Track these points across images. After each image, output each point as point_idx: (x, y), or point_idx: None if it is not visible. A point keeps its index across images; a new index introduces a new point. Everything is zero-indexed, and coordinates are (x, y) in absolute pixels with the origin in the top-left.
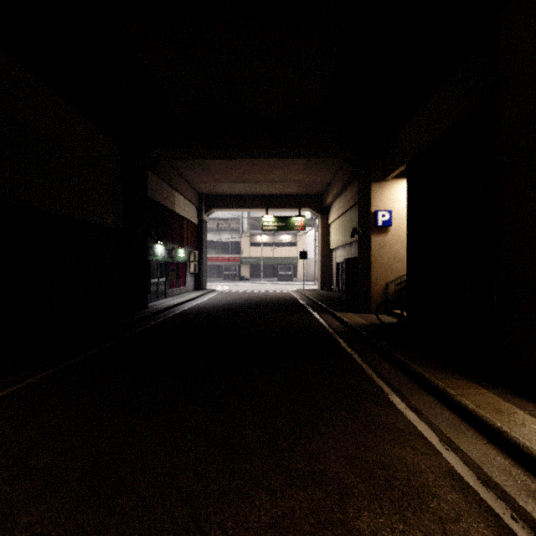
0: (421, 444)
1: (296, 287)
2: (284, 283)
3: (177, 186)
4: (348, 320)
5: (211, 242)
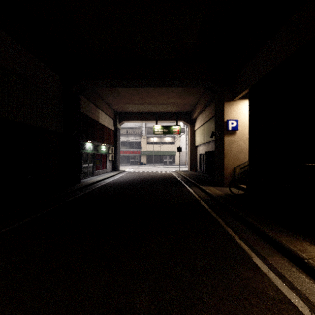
0: (295, 314)
1: (174, 169)
2: (167, 166)
3: (101, 106)
4: (210, 191)
5: (123, 142)
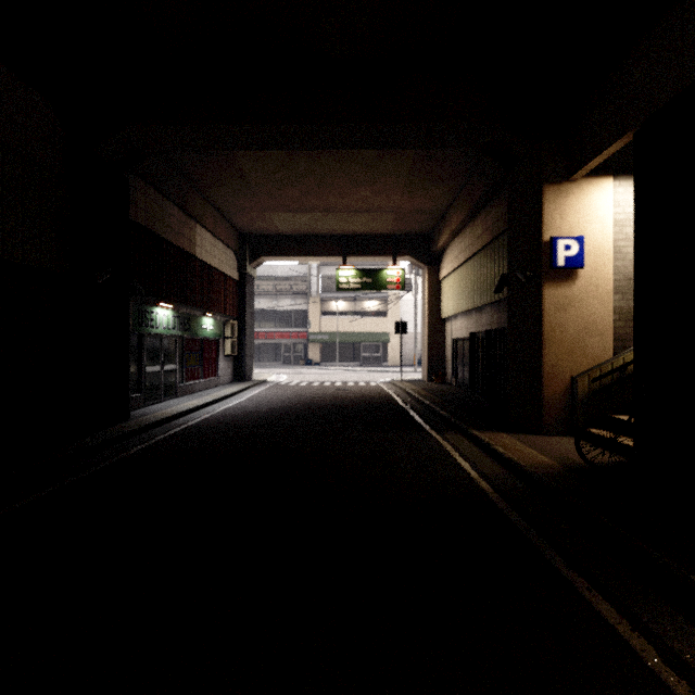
0: None
1: (388, 376)
2: (370, 369)
3: (199, 214)
4: (510, 454)
5: (265, 311)
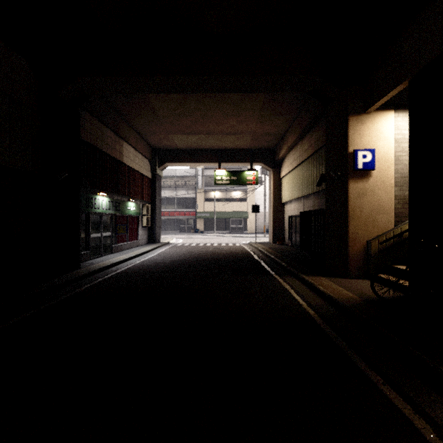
0: None
1: (247, 240)
2: (235, 235)
3: (126, 135)
4: (328, 291)
5: (169, 198)
